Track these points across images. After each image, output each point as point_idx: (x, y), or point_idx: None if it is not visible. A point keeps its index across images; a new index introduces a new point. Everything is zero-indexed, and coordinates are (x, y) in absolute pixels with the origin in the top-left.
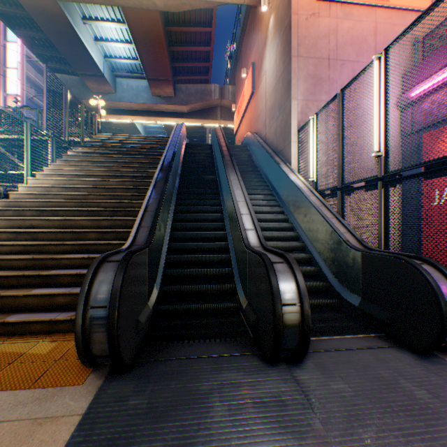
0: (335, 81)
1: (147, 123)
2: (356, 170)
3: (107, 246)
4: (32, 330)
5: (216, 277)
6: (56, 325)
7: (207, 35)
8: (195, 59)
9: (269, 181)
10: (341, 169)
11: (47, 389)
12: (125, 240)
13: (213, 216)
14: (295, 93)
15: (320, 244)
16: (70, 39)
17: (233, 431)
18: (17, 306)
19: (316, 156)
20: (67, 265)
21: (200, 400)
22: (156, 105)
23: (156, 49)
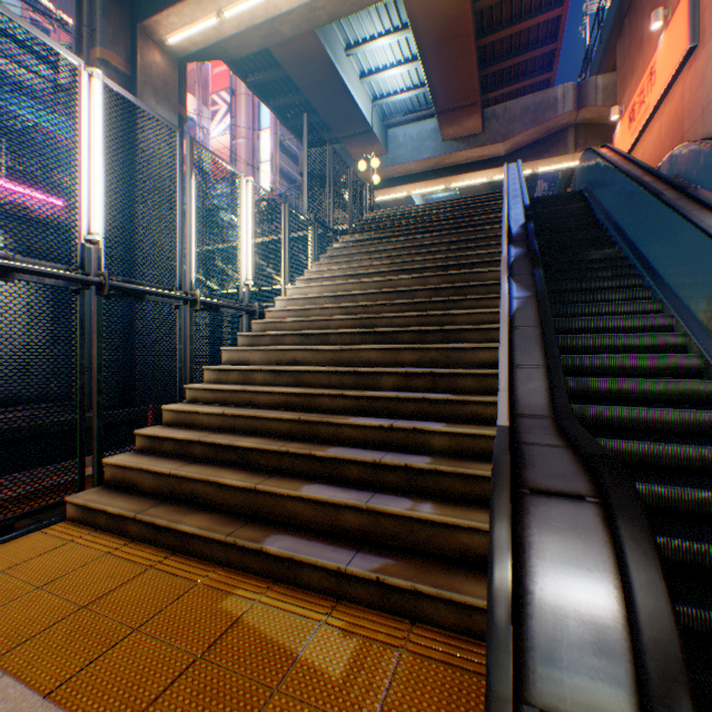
0: None
1: (428, 195)
2: None
3: (418, 403)
4: (304, 580)
5: None
6: (347, 584)
7: None
8: (524, 47)
9: None
10: None
11: None
12: (451, 393)
13: (648, 337)
14: None
15: None
16: (329, 87)
17: None
18: (279, 513)
19: None
20: (350, 439)
21: None
22: (449, 156)
23: (455, 52)
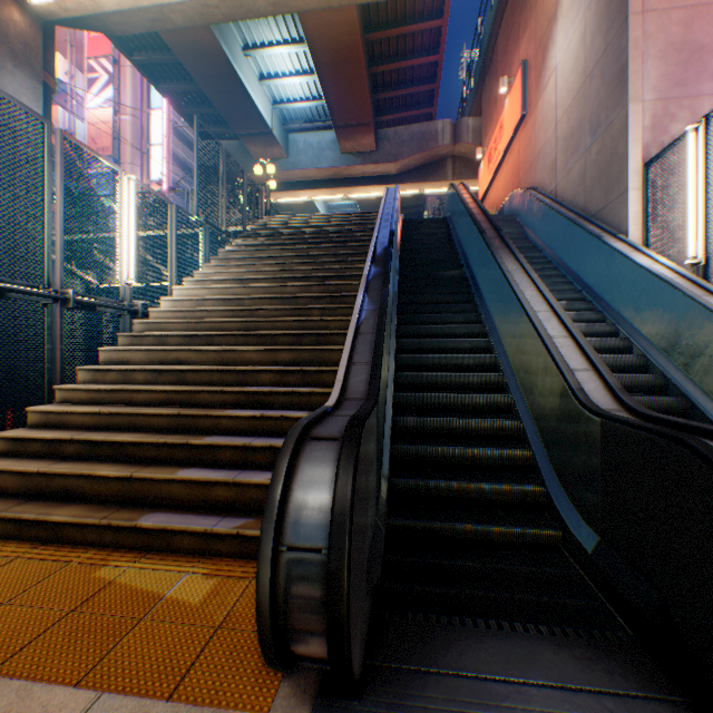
0: None
1: (331, 201)
2: None
3: (289, 396)
4: (176, 546)
5: (494, 466)
6: (214, 542)
7: (433, 35)
8: (410, 82)
9: (572, 275)
10: None
11: (200, 710)
12: (318, 387)
13: (469, 342)
14: (636, 90)
15: None
16: (226, 83)
17: None
18: (156, 496)
19: (705, 209)
20: (228, 429)
21: None
22: (347, 168)
23: (350, 75)
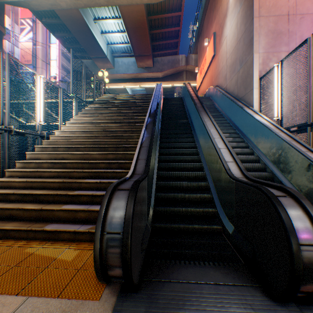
0: (294, 33)
1: (133, 88)
2: None
3: (112, 173)
4: (62, 238)
5: (197, 201)
6: (78, 235)
7: (177, 19)
8: (167, 38)
9: (232, 122)
10: None
11: (71, 300)
12: (125, 169)
13: (189, 150)
14: (256, 48)
15: (294, 175)
16: (86, 34)
17: None
18: (52, 217)
19: (281, 97)
20: (85, 187)
21: None
22: (140, 74)
23: (141, 34)
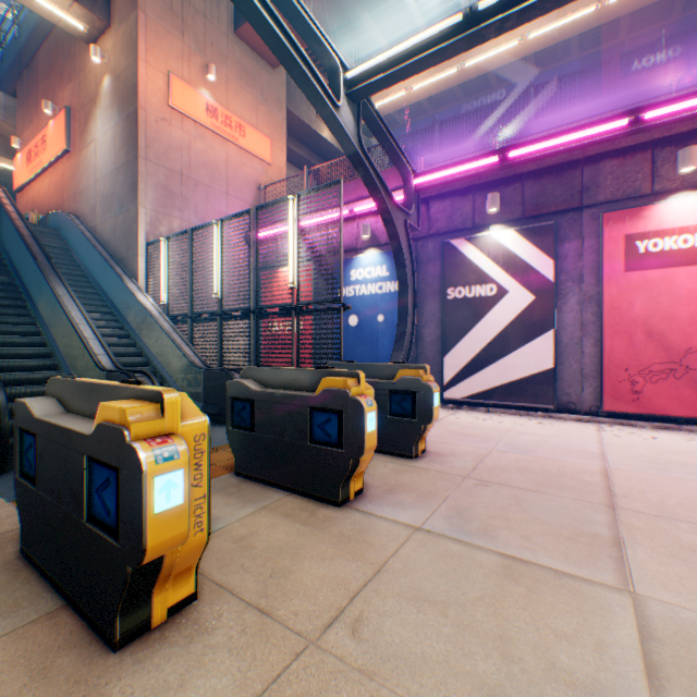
0: (190, 200)
1: None
2: (204, 304)
3: None
4: None
5: None
6: None
7: None
8: None
9: (107, 296)
10: (193, 300)
11: None
12: None
13: (28, 339)
14: (144, 200)
15: (174, 367)
16: None
17: None
18: None
19: (170, 280)
20: None
21: None
22: None
23: None
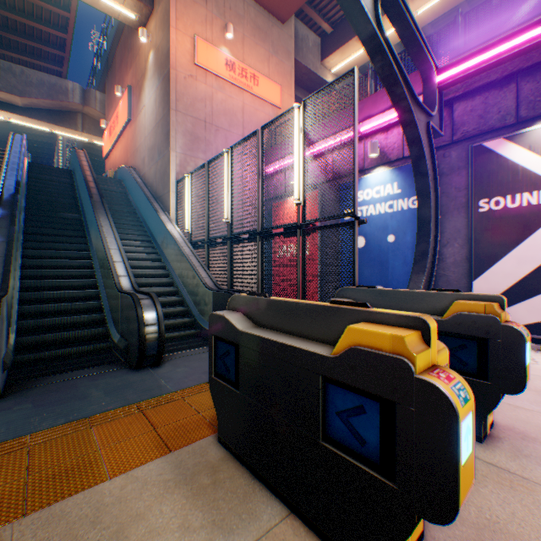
0: (212, 143)
1: None
2: (217, 229)
3: None
4: None
5: (87, 324)
6: None
7: (63, 19)
8: (40, 39)
9: (148, 227)
10: (209, 226)
11: None
12: None
13: (79, 262)
14: (174, 145)
15: (190, 287)
16: None
17: (108, 397)
18: None
19: (192, 210)
20: None
21: (81, 393)
22: None
23: None
